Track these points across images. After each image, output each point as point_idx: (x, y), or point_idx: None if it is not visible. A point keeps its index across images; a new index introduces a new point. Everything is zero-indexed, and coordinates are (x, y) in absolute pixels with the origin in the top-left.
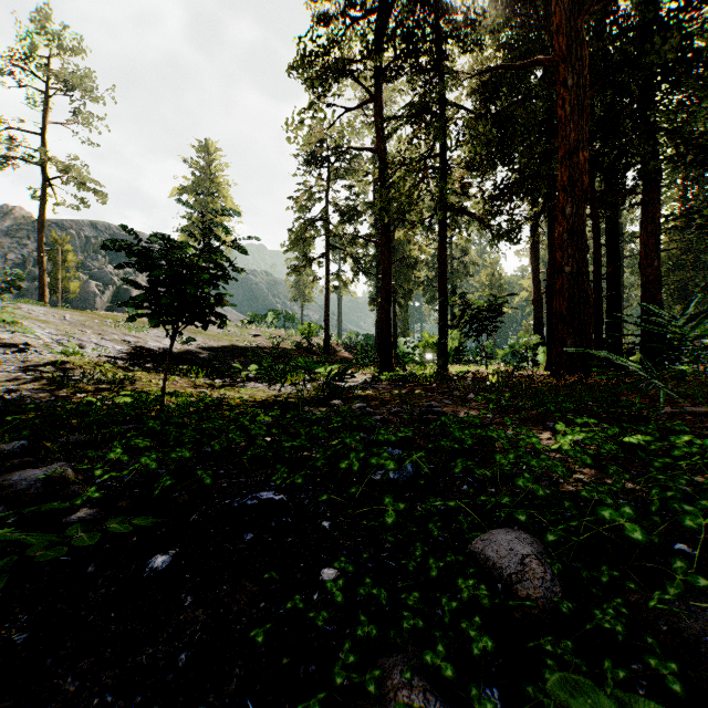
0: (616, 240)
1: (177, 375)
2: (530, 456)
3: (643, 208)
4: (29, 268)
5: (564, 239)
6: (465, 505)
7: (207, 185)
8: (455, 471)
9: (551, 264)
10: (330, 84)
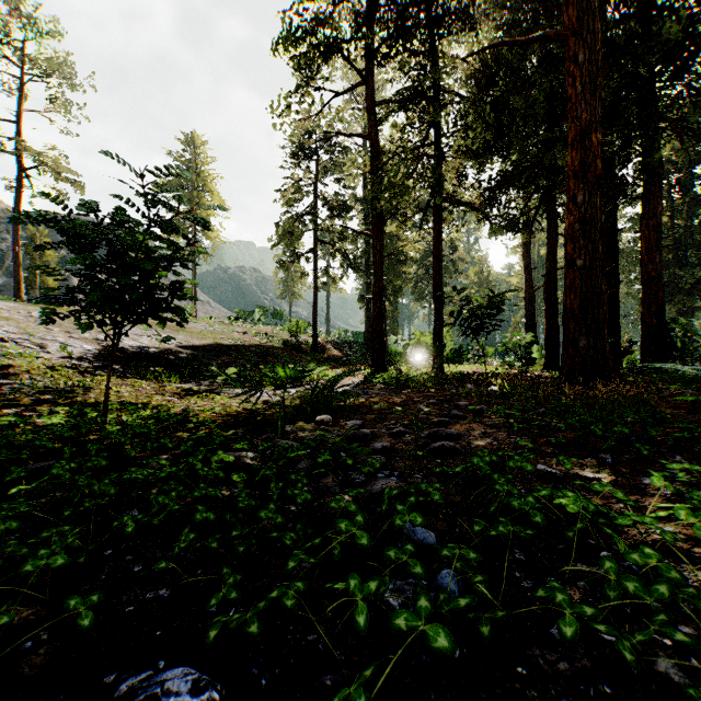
0: (615, 235)
1: (147, 379)
2: (673, 569)
3: (644, 202)
4: (8, 262)
5: (576, 229)
6: (580, 696)
7: (193, 179)
8: (563, 633)
9: (550, 260)
10: (318, 66)
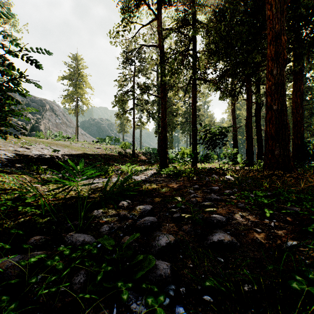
0: None
1: (32, 172)
2: None
3: (293, 83)
4: None
5: (272, 89)
6: None
7: (76, 75)
8: None
9: (248, 111)
10: (133, 10)
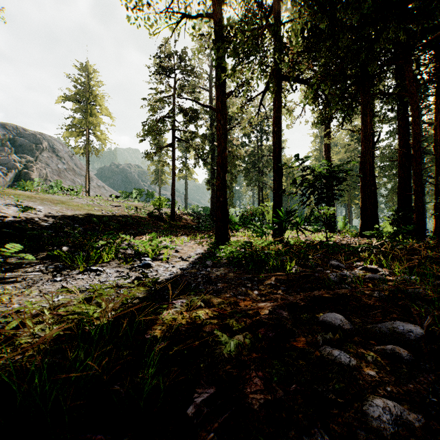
0: (408, 128)
1: None
2: None
3: (438, 98)
4: None
5: None
6: None
7: (87, 96)
8: None
9: (365, 143)
10: None
